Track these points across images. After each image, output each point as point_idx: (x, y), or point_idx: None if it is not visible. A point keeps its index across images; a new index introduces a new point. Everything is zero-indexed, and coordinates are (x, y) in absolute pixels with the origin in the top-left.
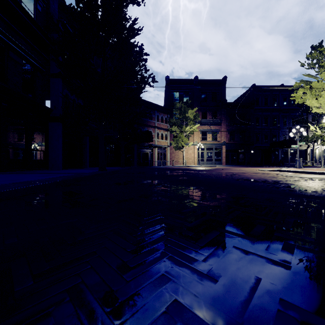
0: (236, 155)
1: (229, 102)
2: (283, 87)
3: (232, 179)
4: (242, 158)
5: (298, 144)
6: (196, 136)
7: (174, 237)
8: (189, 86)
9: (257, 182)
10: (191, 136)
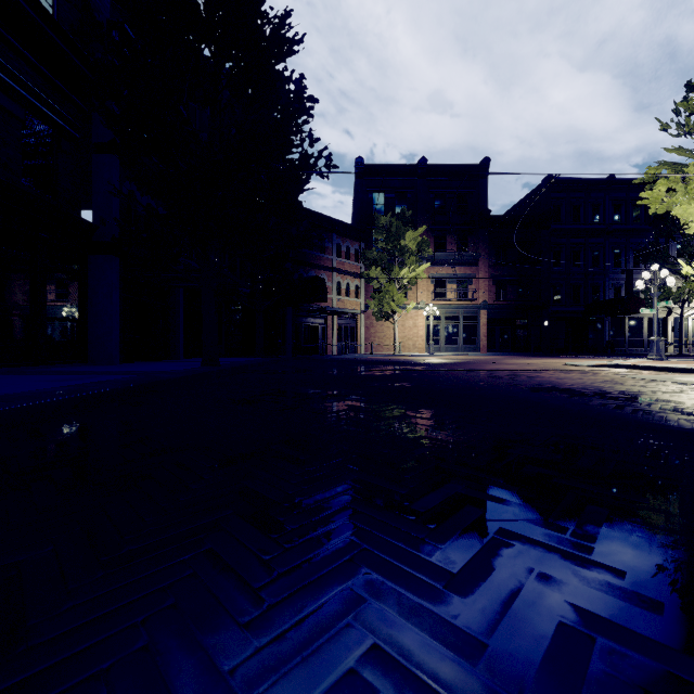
0: (510, 330)
1: (496, 215)
2: (613, 182)
3: (518, 388)
4: (524, 338)
5: (655, 307)
6: (422, 289)
7: (405, 685)
8: (407, 179)
9: (583, 395)
10: (411, 289)
